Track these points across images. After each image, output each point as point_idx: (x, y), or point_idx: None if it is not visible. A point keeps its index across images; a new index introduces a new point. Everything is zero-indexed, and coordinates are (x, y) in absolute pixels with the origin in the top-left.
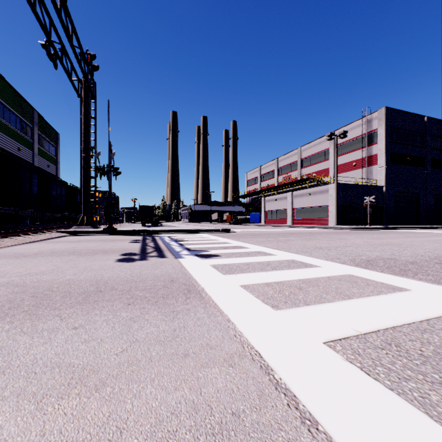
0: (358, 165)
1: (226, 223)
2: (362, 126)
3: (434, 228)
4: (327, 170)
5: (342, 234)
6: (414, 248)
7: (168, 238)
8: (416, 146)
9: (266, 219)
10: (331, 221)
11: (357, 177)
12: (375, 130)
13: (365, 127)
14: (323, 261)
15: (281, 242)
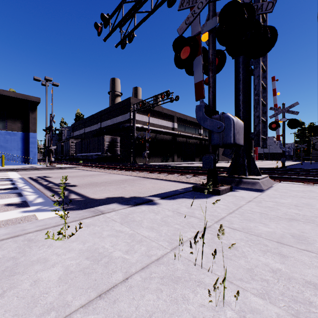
0: None
1: None
2: None
3: None
4: None
5: None
6: None
7: (28, 193)
8: None
9: None
10: None
11: None
12: None
13: None
14: None
15: None
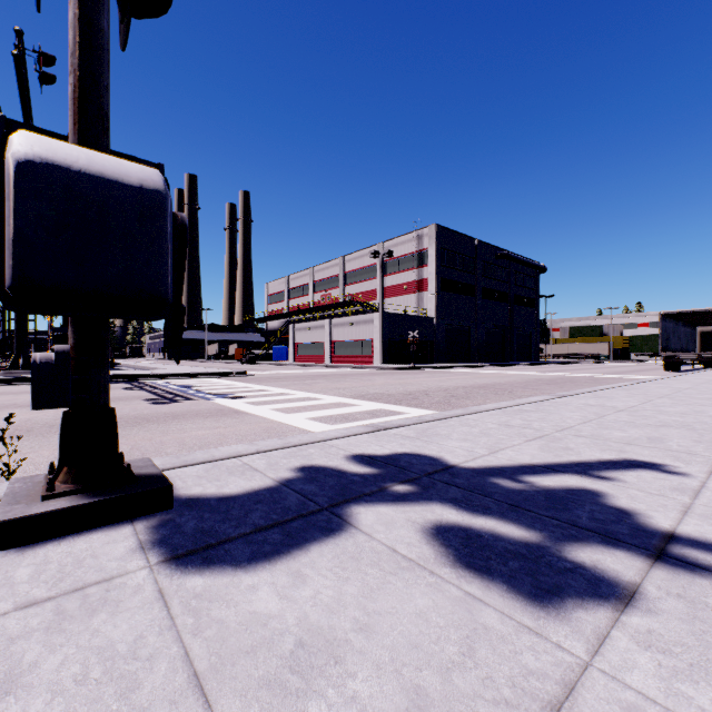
0: (409, 289)
1: (234, 361)
2: (413, 241)
3: (477, 366)
4: (375, 292)
5: (377, 375)
6: (412, 386)
7: (170, 385)
8: (467, 273)
9: (296, 356)
10: (376, 359)
11: (408, 304)
12: (426, 249)
13: (416, 244)
14: (331, 397)
15: (306, 385)
